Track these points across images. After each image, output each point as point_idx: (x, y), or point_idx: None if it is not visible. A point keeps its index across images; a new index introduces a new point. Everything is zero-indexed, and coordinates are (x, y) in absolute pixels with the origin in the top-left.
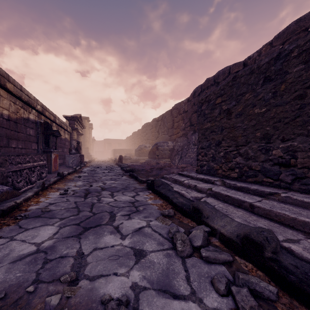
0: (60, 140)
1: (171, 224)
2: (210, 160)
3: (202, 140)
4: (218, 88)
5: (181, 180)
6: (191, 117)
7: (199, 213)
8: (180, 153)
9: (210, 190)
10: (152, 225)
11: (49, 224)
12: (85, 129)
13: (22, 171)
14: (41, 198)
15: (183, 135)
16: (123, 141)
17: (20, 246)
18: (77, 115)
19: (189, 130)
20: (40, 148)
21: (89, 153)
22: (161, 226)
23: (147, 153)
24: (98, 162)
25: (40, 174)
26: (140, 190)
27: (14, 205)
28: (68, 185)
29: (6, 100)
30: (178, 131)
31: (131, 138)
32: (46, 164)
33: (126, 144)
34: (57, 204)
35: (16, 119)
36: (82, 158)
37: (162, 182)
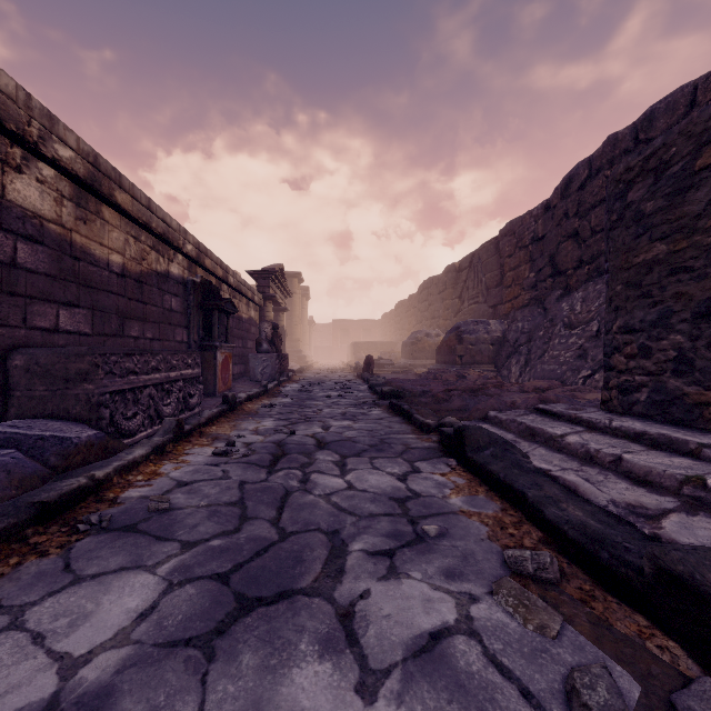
0: (238, 323)
1: (561, 631)
2: (666, 369)
3: (629, 304)
4: (709, 111)
5: (555, 433)
6: (557, 252)
7: (709, 614)
8: (525, 349)
9: (699, 484)
10: (481, 625)
11: (146, 565)
12: (292, 299)
13: (139, 392)
14: (165, 465)
15: (532, 303)
16: (375, 324)
17: (14, 664)
18: (274, 266)
19: (550, 286)
20: (194, 339)
21: (301, 351)
22: (519, 638)
23: (432, 350)
24: (318, 373)
25: (185, 399)
26: (420, 454)
27: (84, 487)
28: (240, 429)
29: (117, 233)
30: (518, 291)
31: (392, 316)
32: (200, 376)
33: (381, 331)
34: (195, 486)
35: (141, 274)
36: (283, 362)
37: (489, 438)
